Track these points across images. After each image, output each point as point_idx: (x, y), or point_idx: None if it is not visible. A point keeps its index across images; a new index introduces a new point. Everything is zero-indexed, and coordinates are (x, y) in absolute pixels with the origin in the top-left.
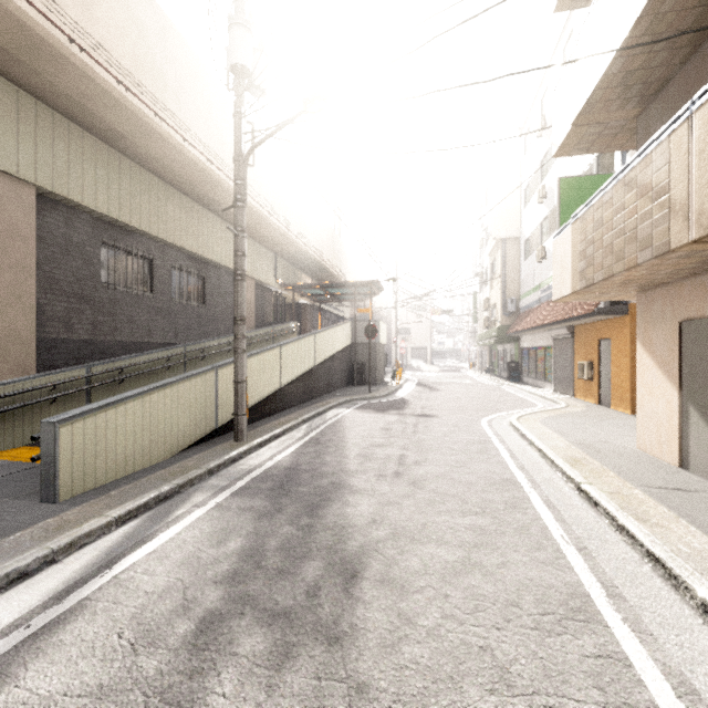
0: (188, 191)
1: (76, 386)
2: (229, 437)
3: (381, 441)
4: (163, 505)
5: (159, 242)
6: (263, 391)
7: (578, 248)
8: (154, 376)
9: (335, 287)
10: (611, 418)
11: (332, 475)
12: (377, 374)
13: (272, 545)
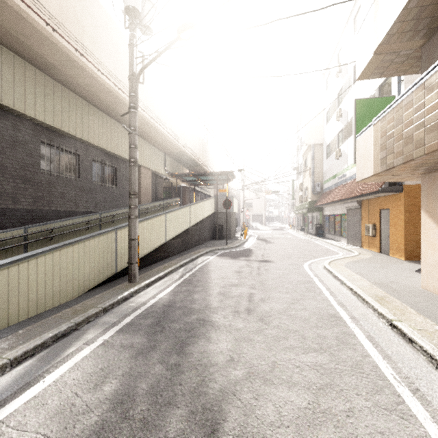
0: (104, 109)
1: (16, 242)
2: (126, 279)
3: (235, 282)
4: (59, 342)
5: (84, 143)
6: (153, 244)
7: (379, 142)
8: (77, 234)
9: (204, 175)
10: (392, 263)
11: (199, 311)
12: (231, 232)
13: (142, 389)
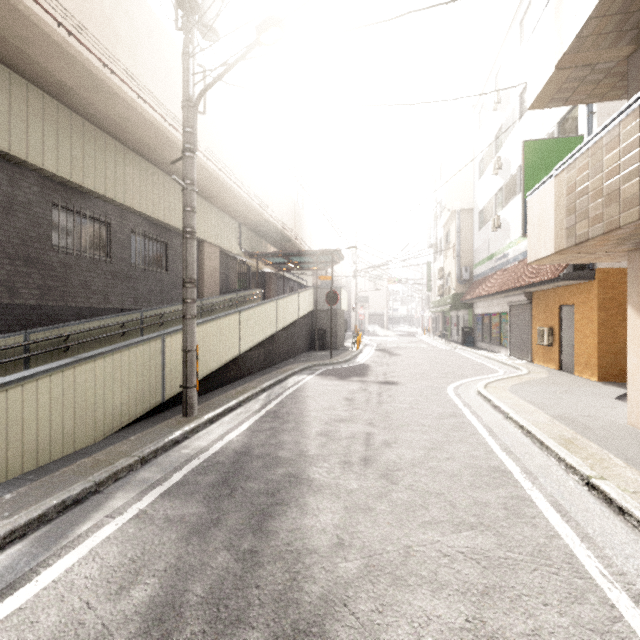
0: (148, 155)
1: (12, 355)
2: (178, 411)
3: (344, 415)
4: (68, 513)
5: (118, 206)
6: (220, 358)
7: (564, 202)
8: (106, 343)
9: (298, 255)
10: (580, 386)
11: (289, 462)
12: (338, 339)
13: (196, 594)
